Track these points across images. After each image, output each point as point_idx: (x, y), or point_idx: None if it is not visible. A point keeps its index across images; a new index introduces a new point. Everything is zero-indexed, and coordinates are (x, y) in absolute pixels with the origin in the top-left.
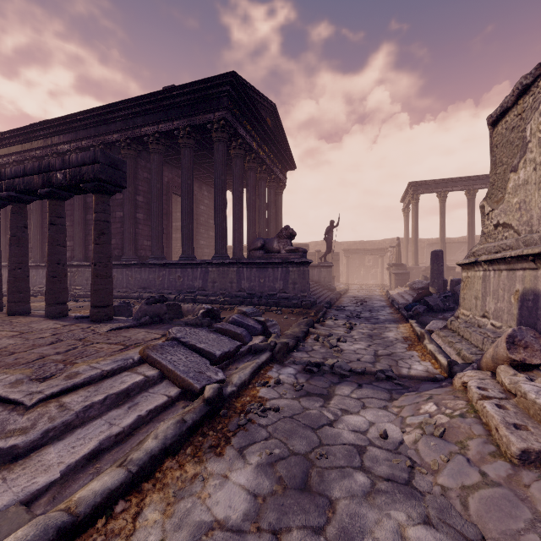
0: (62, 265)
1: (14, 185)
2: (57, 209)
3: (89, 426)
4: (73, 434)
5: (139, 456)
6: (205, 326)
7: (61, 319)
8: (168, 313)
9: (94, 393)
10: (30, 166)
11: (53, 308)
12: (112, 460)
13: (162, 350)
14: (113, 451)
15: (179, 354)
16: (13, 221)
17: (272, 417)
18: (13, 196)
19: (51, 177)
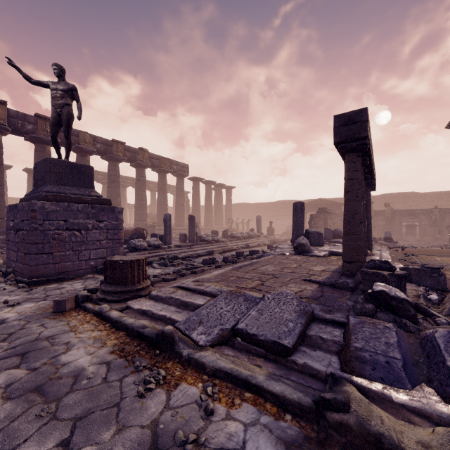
0: None
1: None
2: None
3: (163, 304)
4: (159, 303)
5: (124, 318)
6: (350, 312)
7: None
8: (364, 283)
9: (184, 295)
10: None
11: None
12: (141, 319)
13: (233, 297)
14: (147, 318)
15: (232, 306)
16: None
17: (132, 388)
18: None
19: None
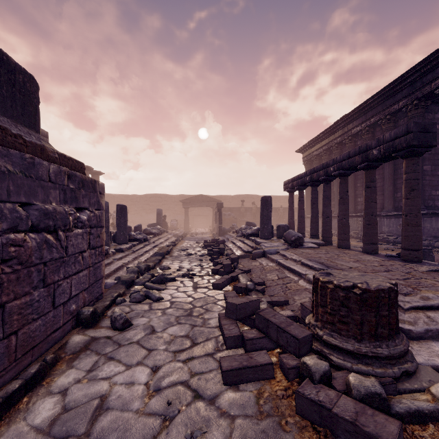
0: (374, 216)
1: (342, 166)
2: (371, 176)
3: None
4: None
5: None
6: None
7: (375, 255)
8: None
9: None
10: (352, 151)
11: (368, 246)
12: None
13: None
14: None
15: None
16: (341, 188)
17: None
18: (341, 173)
19: (367, 154)
